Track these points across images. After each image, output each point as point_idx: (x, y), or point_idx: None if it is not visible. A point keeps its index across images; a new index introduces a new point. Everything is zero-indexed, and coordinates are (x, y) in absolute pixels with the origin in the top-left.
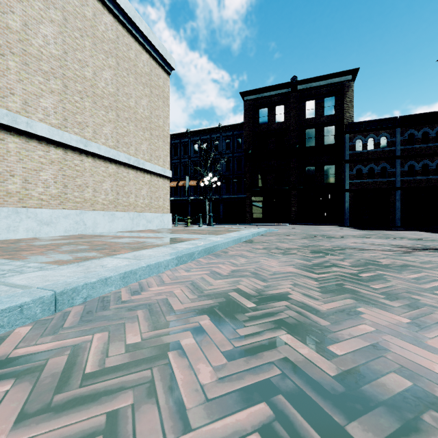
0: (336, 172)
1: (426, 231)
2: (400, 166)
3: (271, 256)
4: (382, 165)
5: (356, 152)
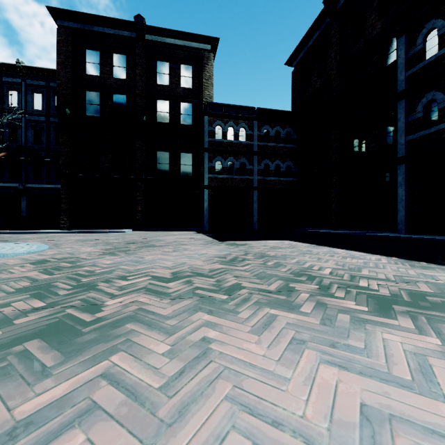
0: (194, 162)
1: (296, 240)
2: (258, 164)
3: None
4: (242, 160)
5: (216, 141)
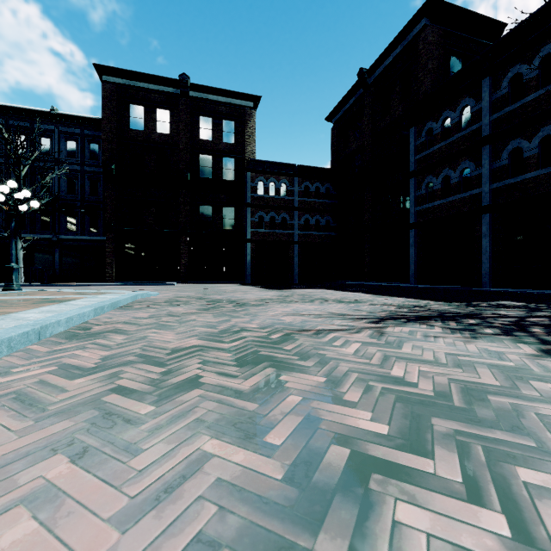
0: (237, 216)
1: (329, 289)
2: (298, 219)
3: (104, 426)
4: (283, 215)
5: (258, 196)
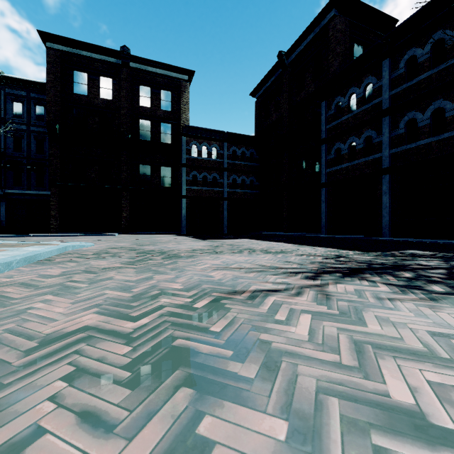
0: (173, 175)
1: (254, 239)
2: (227, 178)
3: None
4: (214, 175)
5: (192, 158)
